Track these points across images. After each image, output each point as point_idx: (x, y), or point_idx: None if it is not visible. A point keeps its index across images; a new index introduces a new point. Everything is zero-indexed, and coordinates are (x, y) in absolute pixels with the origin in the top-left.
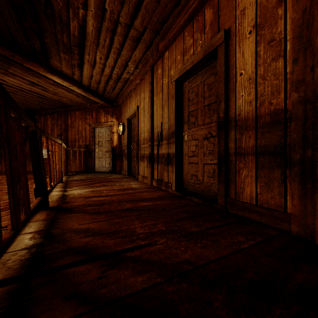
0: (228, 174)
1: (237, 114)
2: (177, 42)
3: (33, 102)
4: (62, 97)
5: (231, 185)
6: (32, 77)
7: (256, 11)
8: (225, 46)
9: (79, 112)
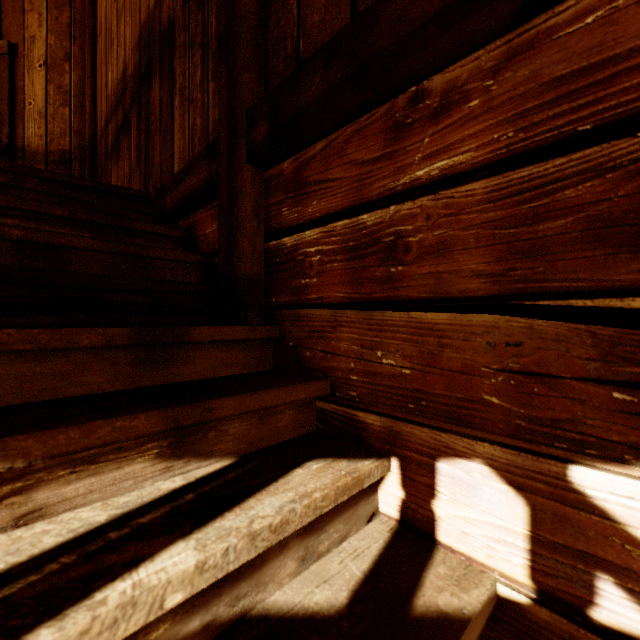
0: None
1: (27, 145)
2: None
3: None
4: None
5: None
6: None
7: (47, 50)
8: (11, 62)
9: None
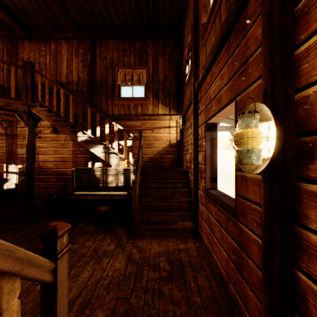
0: None
1: None
2: None
3: None
4: None
5: None
6: None
7: None
8: None
9: None
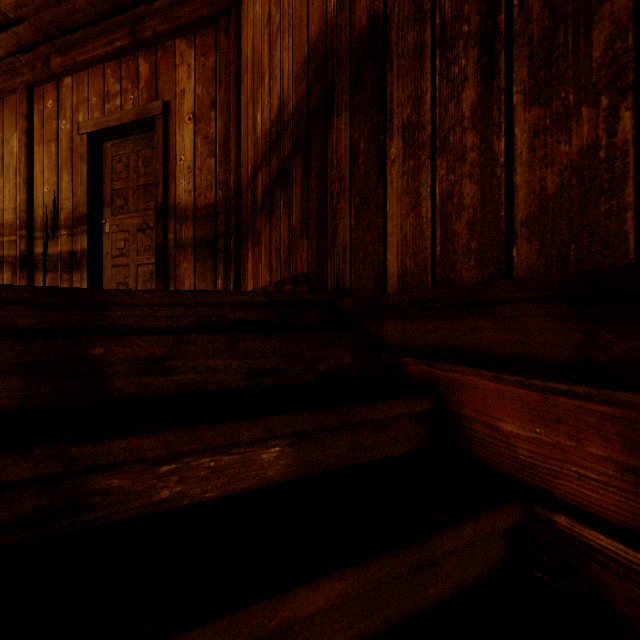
0: (169, 271)
1: (178, 202)
2: (92, 74)
3: None
4: None
5: (172, 283)
6: None
7: (195, 101)
8: (165, 121)
9: None
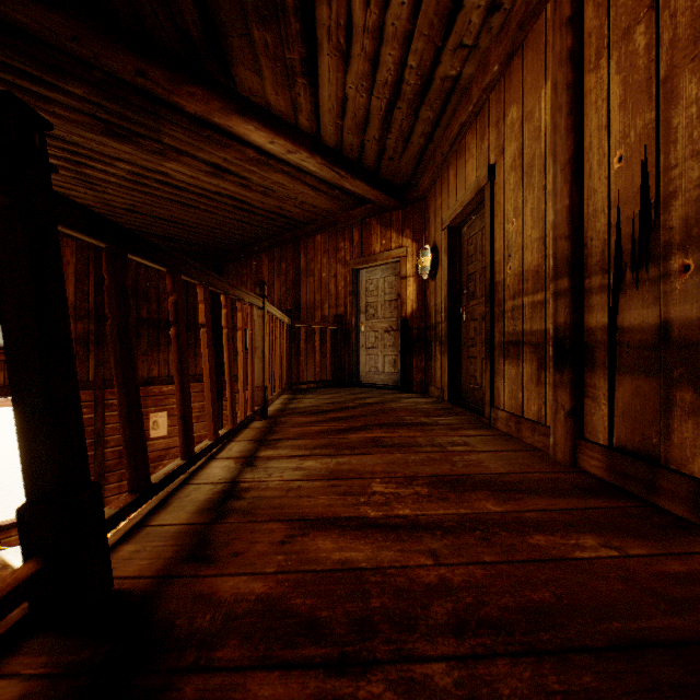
0: None
1: None
2: None
3: (232, 224)
4: (283, 198)
5: None
6: (210, 149)
7: None
8: None
9: (323, 235)
